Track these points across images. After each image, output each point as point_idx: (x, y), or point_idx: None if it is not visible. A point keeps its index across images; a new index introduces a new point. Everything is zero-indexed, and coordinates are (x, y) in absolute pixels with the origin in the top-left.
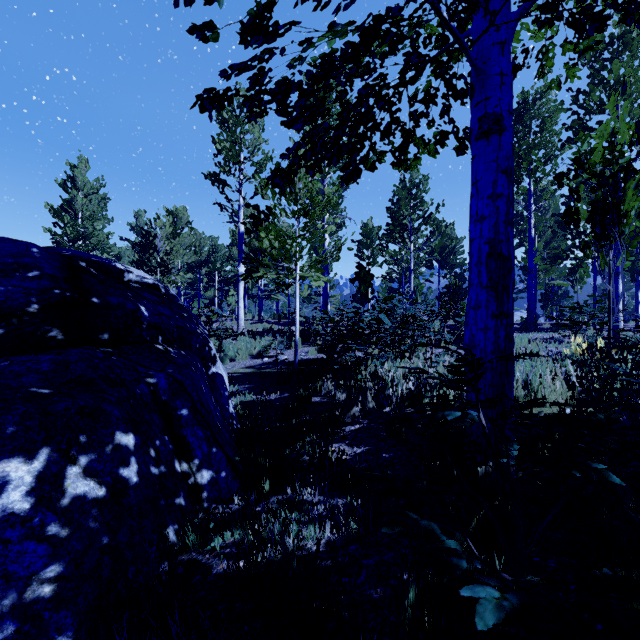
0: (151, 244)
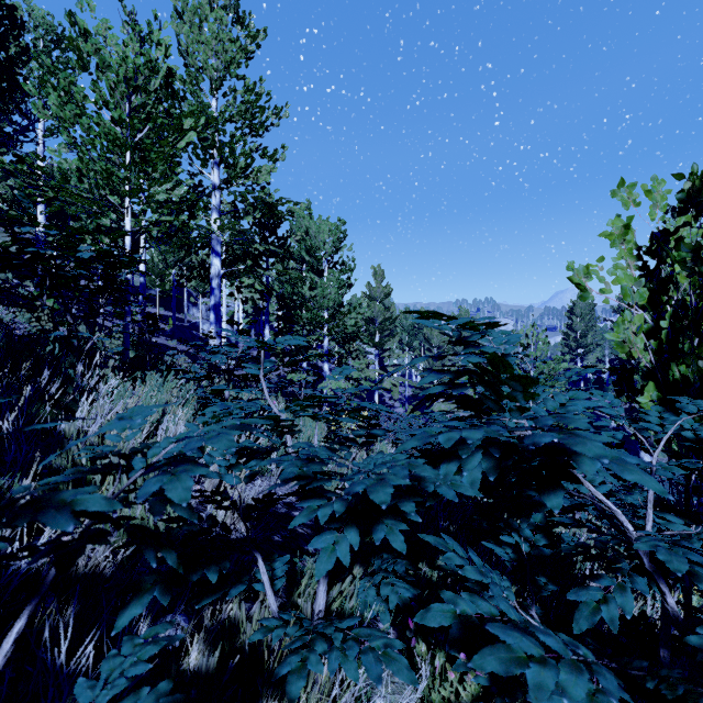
0: None
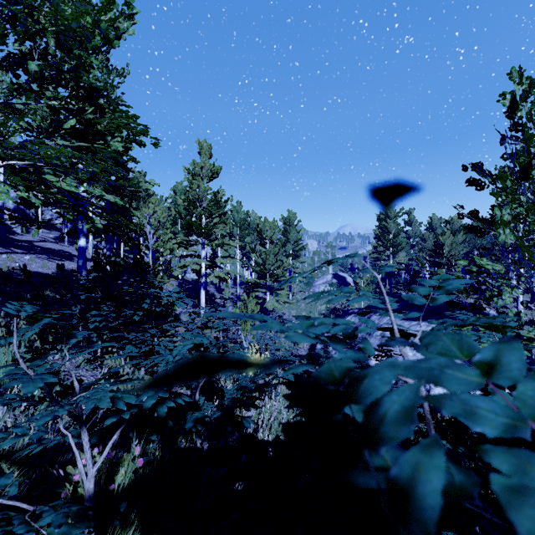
0: (439, 250)
